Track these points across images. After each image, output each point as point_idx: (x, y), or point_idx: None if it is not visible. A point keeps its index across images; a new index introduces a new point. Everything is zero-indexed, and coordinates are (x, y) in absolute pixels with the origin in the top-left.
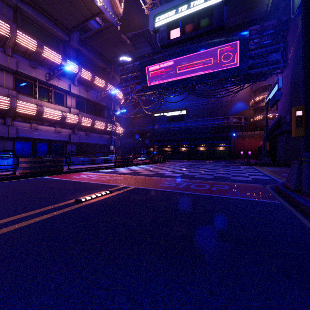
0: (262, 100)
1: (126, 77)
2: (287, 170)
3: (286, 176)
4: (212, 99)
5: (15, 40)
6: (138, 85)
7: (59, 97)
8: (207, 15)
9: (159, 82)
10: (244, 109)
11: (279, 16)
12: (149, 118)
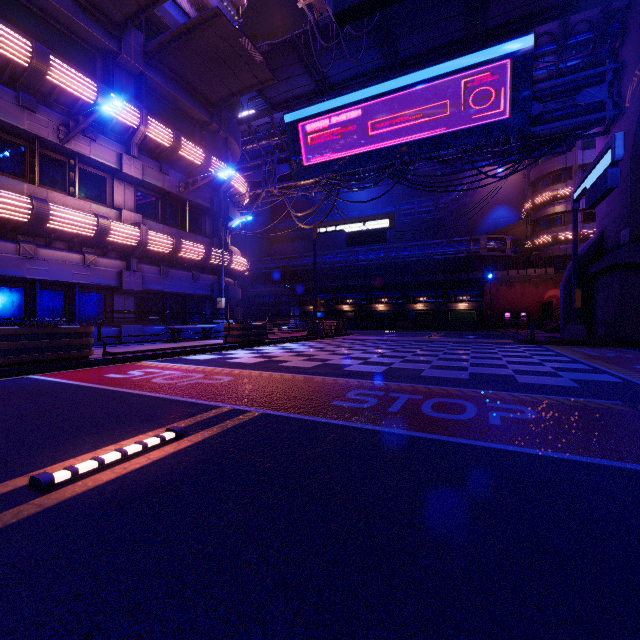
0: (550, 202)
1: (255, 147)
2: (636, 355)
3: None
4: (442, 199)
5: None
6: (283, 166)
7: (94, 184)
8: None
9: (329, 157)
10: (511, 221)
11: None
12: (307, 242)
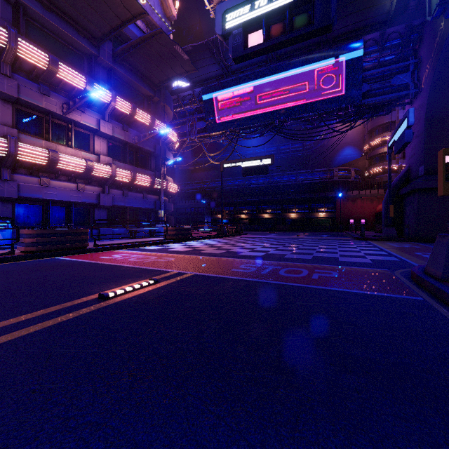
0: (381, 144)
1: (182, 110)
2: (422, 247)
3: (422, 255)
4: (308, 142)
5: (16, 53)
6: (200, 123)
7: (82, 139)
8: (304, 9)
9: (231, 117)
10: (355, 157)
11: (408, 19)
12: (216, 171)
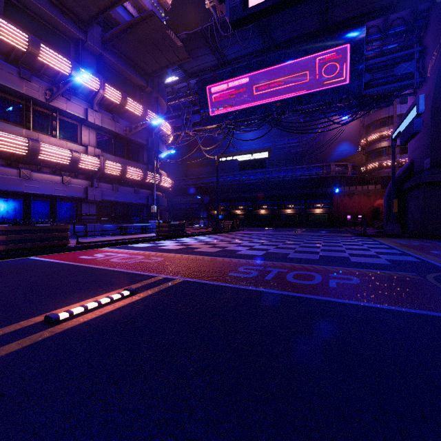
0: (378, 139)
1: (176, 103)
2: (433, 244)
3: None
4: (304, 138)
5: None
6: (195, 116)
7: (69, 129)
8: None
9: (227, 110)
10: (352, 153)
11: (413, 3)
12: (212, 167)
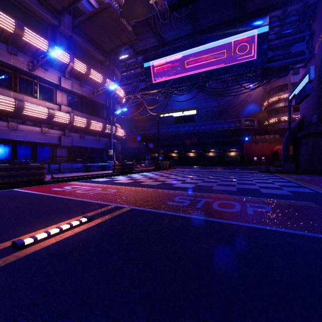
0: (277, 101)
1: (128, 74)
2: (321, 178)
3: None
4: (222, 100)
5: None
6: (142, 83)
7: (47, 92)
8: None
9: (165, 79)
10: (257, 111)
11: None
12: (154, 122)
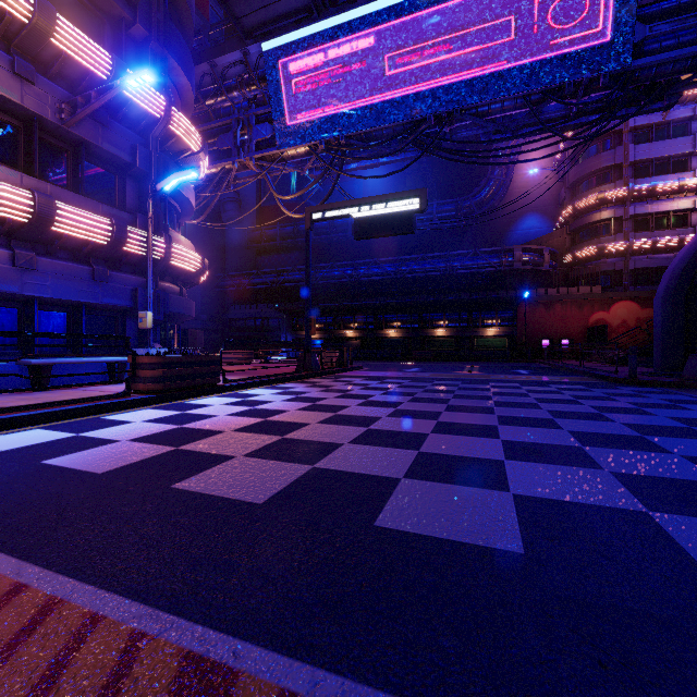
0: (595, 206)
1: (223, 101)
2: None
3: None
4: (466, 202)
5: None
6: (262, 126)
7: None
8: None
9: (328, 111)
10: (544, 232)
11: None
12: (302, 254)
